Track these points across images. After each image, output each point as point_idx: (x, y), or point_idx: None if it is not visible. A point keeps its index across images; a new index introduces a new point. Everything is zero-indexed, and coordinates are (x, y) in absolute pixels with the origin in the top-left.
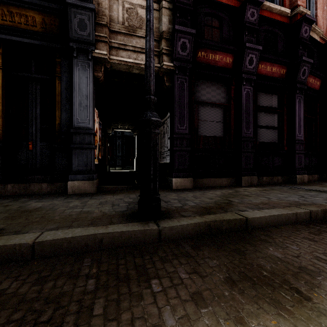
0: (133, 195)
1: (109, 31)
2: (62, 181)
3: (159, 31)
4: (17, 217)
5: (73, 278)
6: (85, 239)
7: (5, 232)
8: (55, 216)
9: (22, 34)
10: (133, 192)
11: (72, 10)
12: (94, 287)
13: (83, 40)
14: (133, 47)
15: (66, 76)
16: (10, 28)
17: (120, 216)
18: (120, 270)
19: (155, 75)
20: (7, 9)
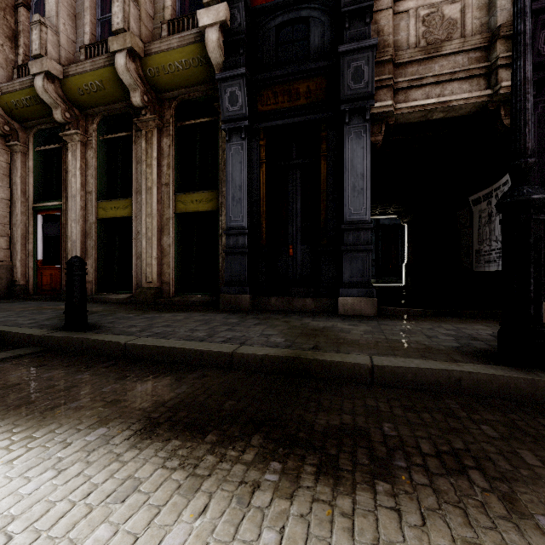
0: (447, 325)
1: (392, 68)
2: (328, 296)
3: (488, 28)
4: (314, 335)
5: (451, 416)
6: (435, 374)
7: (324, 349)
8: (359, 341)
9: (285, 115)
10: (441, 320)
11: (345, 60)
12: (497, 435)
13: (357, 96)
14: (434, 77)
15: (333, 153)
16: (274, 112)
17: (459, 353)
18: (522, 426)
19: (475, 112)
20: (272, 91)
